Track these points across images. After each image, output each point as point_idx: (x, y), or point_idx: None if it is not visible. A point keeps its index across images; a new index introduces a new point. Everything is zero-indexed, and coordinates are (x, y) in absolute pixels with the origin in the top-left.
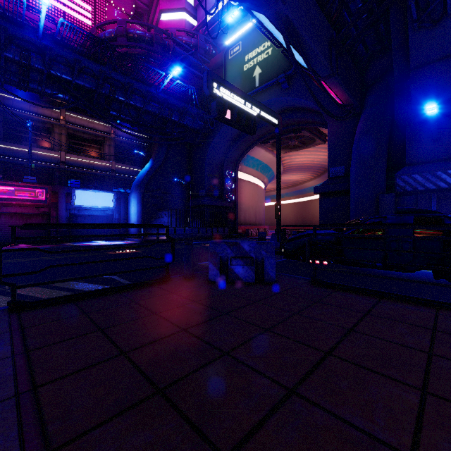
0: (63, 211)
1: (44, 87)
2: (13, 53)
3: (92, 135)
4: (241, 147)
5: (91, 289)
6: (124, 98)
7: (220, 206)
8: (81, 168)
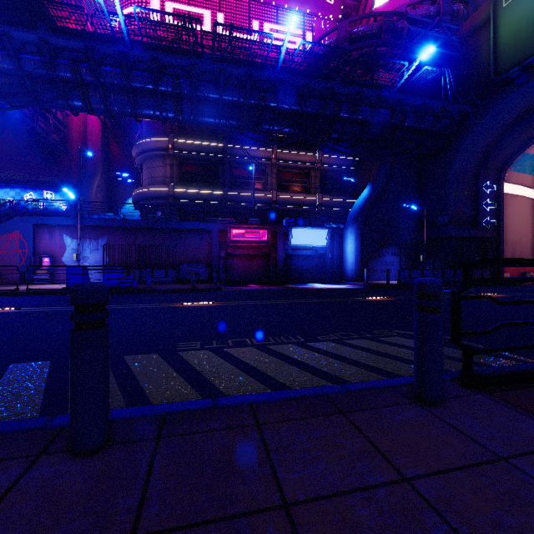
0: (280, 251)
1: (274, 124)
2: (254, 97)
3: (298, 169)
4: (514, 142)
5: (458, 355)
6: (349, 113)
7: (474, 238)
8: (289, 205)
